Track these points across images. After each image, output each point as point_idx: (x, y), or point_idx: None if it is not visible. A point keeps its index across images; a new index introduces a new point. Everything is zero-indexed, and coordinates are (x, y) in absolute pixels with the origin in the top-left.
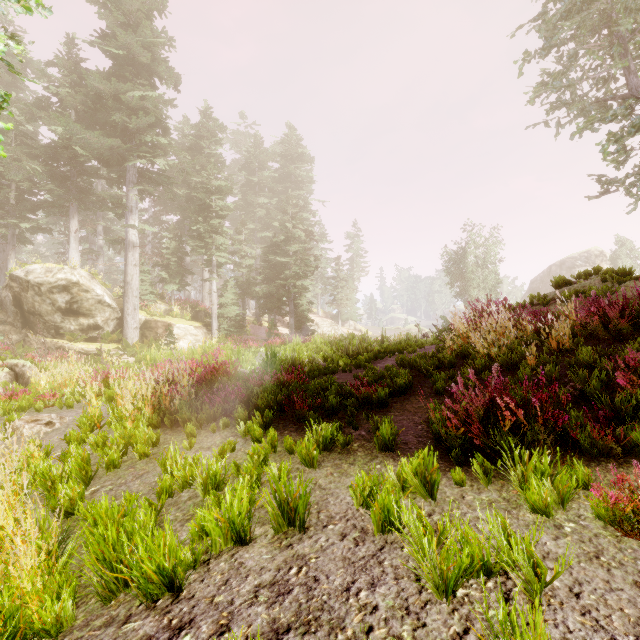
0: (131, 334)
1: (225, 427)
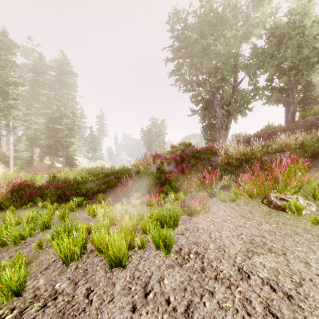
0: None
1: (31, 207)
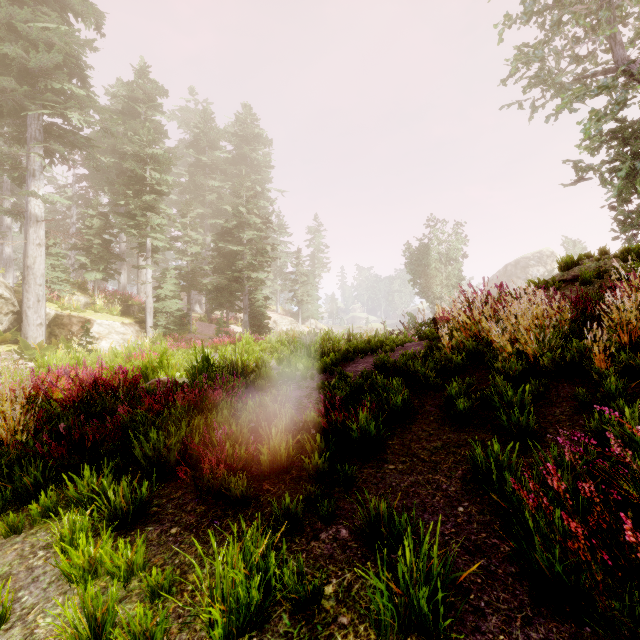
0: (33, 332)
1: (49, 515)
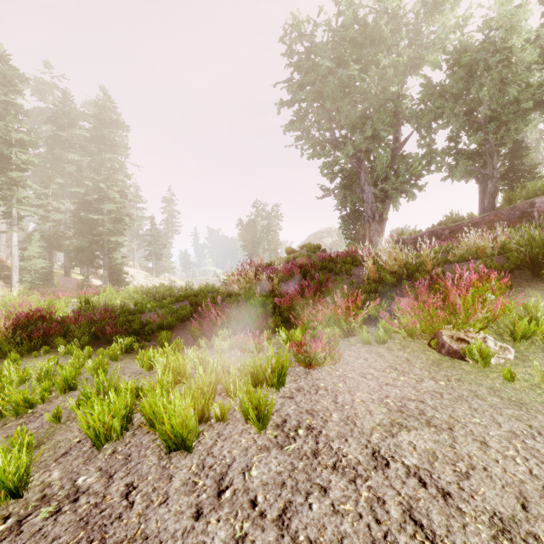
0: None
1: (46, 353)
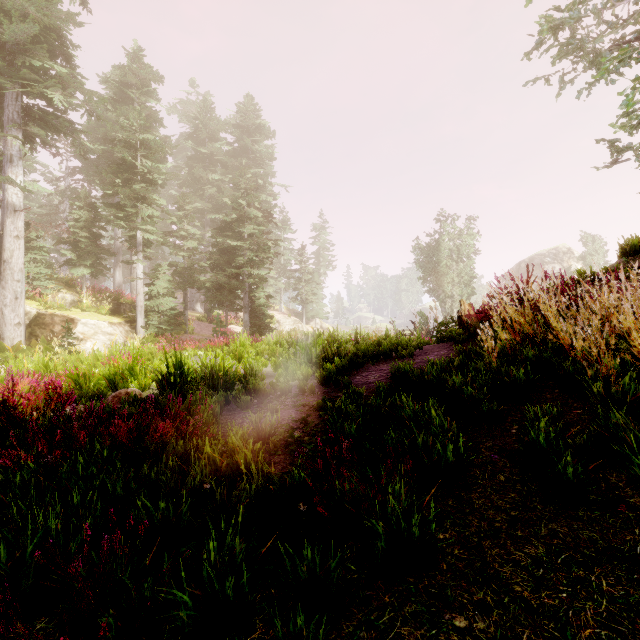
0: (10, 333)
1: None
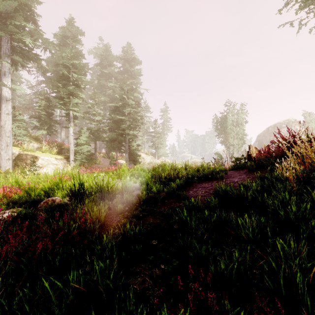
0: (4, 163)
1: None
